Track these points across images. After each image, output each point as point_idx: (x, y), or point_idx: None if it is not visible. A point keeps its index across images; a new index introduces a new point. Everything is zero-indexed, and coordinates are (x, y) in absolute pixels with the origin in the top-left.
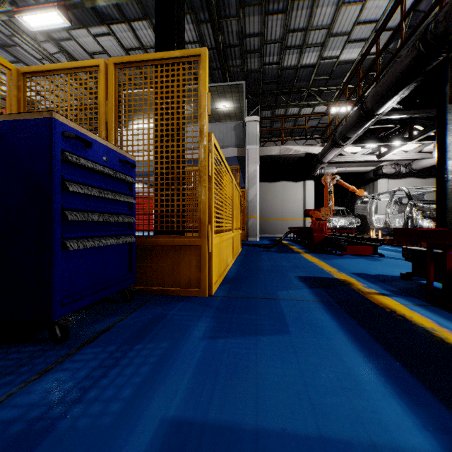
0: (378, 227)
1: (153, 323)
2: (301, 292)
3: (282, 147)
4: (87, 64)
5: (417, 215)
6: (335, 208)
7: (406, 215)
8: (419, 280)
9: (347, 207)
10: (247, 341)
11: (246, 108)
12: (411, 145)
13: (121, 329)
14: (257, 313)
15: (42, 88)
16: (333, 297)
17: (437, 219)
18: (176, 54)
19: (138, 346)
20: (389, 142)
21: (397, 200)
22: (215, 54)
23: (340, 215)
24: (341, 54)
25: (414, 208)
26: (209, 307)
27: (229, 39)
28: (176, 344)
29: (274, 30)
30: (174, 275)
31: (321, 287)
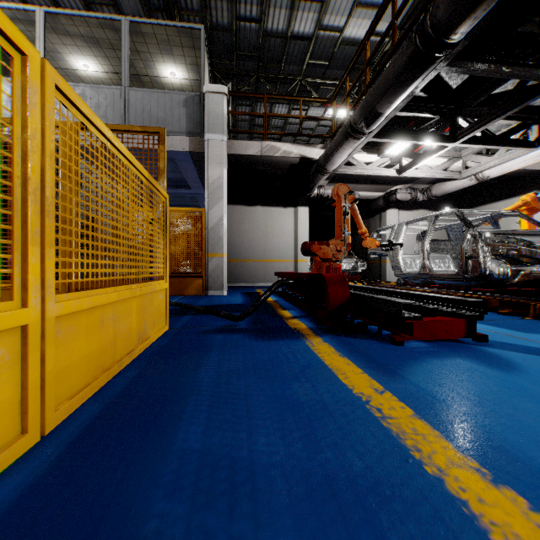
0: (410, 273)
1: None
2: None
3: (265, 143)
4: None
5: (486, 252)
6: None
7: (465, 252)
8: None
9: None
10: None
11: (208, 81)
12: (437, 158)
13: None
14: None
15: None
16: None
17: None
18: None
19: None
20: (426, 140)
21: (421, 235)
22: None
23: None
24: (346, 26)
25: (480, 241)
26: None
27: None
28: None
29: None
30: None
31: None
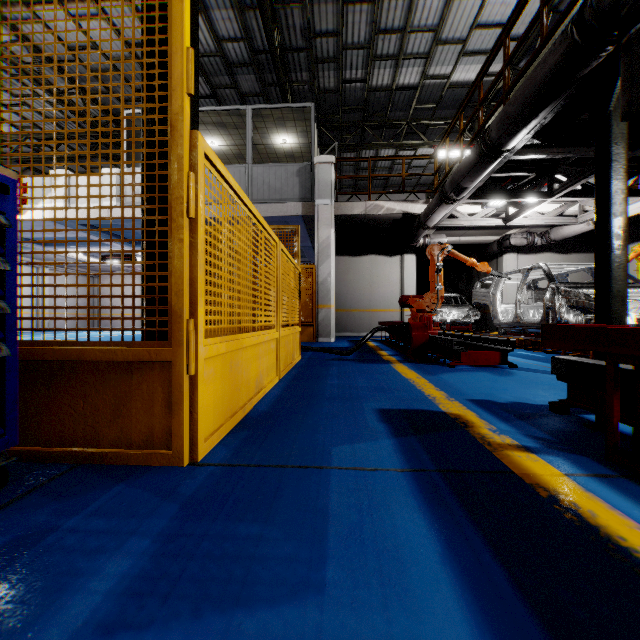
0: (506, 322)
1: None
2: (377, 448)
3: (369, 203)
4: None
5: (562, 304)
6: (446, 295)
7: (545, 304)
8: (580, 412)
9: (462, 293)
10: None
11: (316, 145)
12: (549, 204)
13: None
14: (268, 517)
15: None
16: (436, 460)
17: (597, 311)
18: None
19: None
20: (521, 198)
21: (531, 284)
22: (269, 60)
23: (451, 305)
24: (453, 72)
25: (557, 294)
26: (170, 500)
27: (291, 39)
28: None
29: (357, 29)
30: (118, 423)
31: (416, 434)
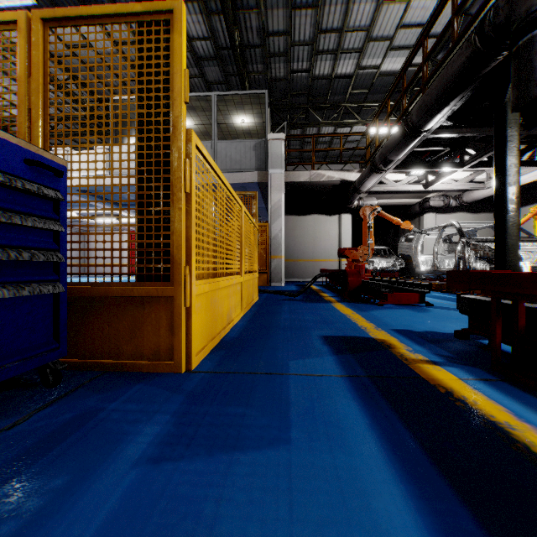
0: (425, 270)
1: (68, 429)
2: (322, 362)
3: (313, 172)
4: (0, 20)
5: (470, 255)
6: (376, 247)
7: (457, 255)
8: (478, 338)
9: (390, 246)
10: (213, 466)
11: (269, 124)
12: (462, 173)
13: (1, 447)
14: (248, 403)
15: (6, 89)
16: (366, 369)
17: (496, 260)
18: (136, 9)
19: (4, 489)
20: (437, 168)
21: (447, 238)
22: (230, 55)
23: (381, 256)
24: (382, 64)
25: (466, 247)
26: (177, 393)
27: (248, 38)
28: (81, 480)
29: (303, 29)
30: (134, 342)
31: (351, 353)
